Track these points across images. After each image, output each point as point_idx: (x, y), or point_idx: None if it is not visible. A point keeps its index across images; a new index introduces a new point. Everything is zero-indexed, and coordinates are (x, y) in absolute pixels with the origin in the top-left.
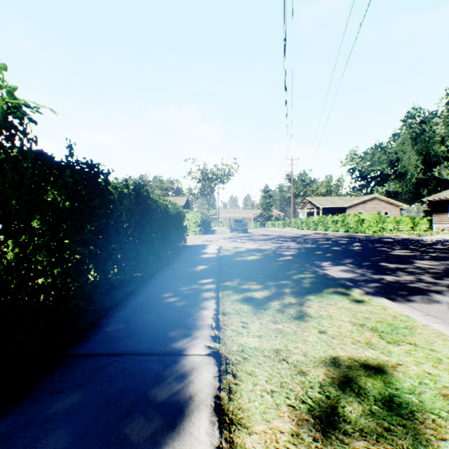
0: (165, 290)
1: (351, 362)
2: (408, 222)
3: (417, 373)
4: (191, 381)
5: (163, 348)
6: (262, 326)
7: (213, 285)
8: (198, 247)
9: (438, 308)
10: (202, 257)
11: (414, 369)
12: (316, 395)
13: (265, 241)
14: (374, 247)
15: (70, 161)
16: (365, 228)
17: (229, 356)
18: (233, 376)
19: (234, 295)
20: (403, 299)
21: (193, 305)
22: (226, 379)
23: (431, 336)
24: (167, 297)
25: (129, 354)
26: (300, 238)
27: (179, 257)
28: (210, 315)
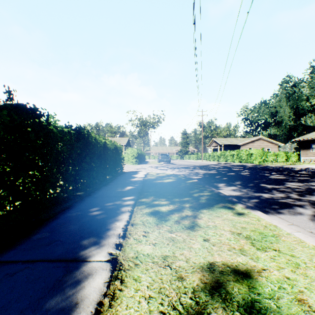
0: (94, 205)
1: (224, 267)
2: (283, 155)
3: (278, 278)
4: (83, 287)
5: (72, 255)
6: (159, 235)
7: (132, 201)
8: (132, 173)
9: (301, 219)
10: (132, 180)
11: (276, 274)
12: (187, 301)
13: (181, 169)
14: (258, 173)
15: (10, 104)
16: (253, 159)
17: (124, 262)
18: (121, 282)
19: (145, 209)
20: (274, 212)
21: (111, 217)
22: (114, 285)
23: (292, 243)
24: (93, 211)
25: (41, 261)
26: (207, 166)
27: (115, 180)
28: (121, 225)
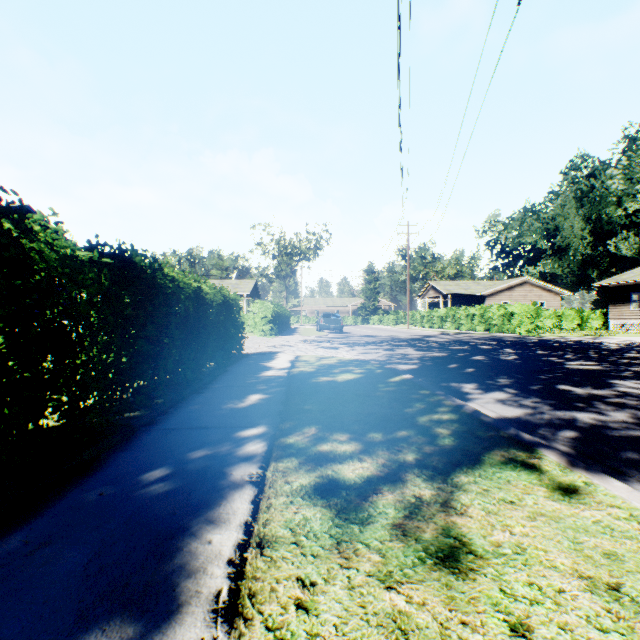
0: (158, 460)
1: None
2: (574, 316)
3: None
4: None
5: None
6: (353, 602)
7: (262, 445)
8: (262, 357)
9: None
10: (262, 376)
11: None
12: None
13: (369, 346)
14: (536, 355)
15: None
16: (514, 325)
17: None
18: None
19: (299, 475)
20: None
21: (198, 510)
22: None
23: None
24: (151, 481)
25: None
26: (421, 340)
27: (222, 377)
28: (225, 549)
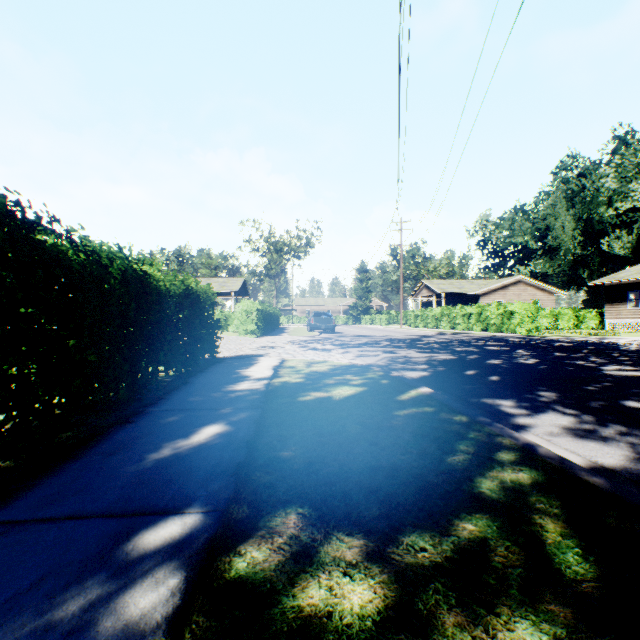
0: None
1: None
2: (571, 315)
3: None
4: None
5: None
6: None
7: (172, 585)
8: (240, 361)
9: None
10: (231, 390)
11: None
12: None
13: (365, 348)
14: (558, 358)
15: None
16: (515, 325)
17: None
18: None
19: None
20: None
21: None
22: None
23: None
24: None
25: None
26: (420, 341)
27: (175, 393)
28: None
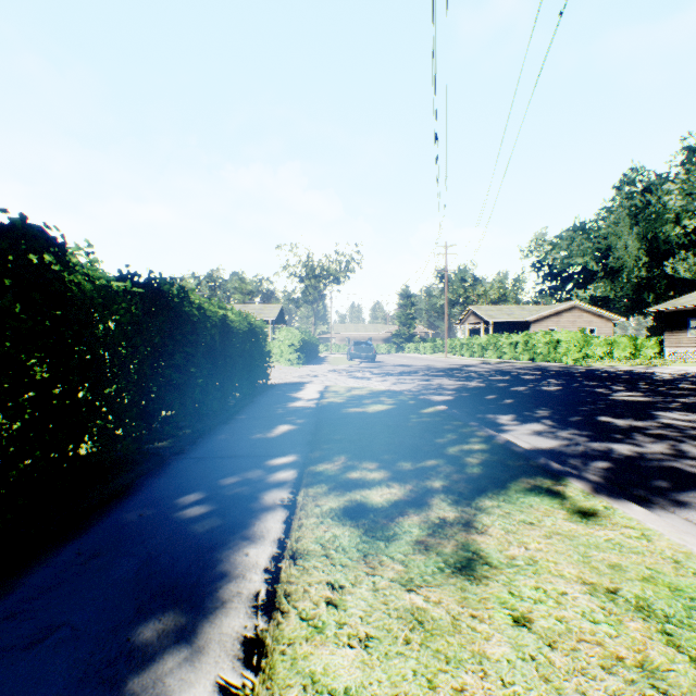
0: (192, 486)
1: None
2: (627, 344)
3: None
4: None
5: None
6: (377, 600)
7: (292, 472)
8: (289, 387)
9: None
10: (290, 406)
11: None
12: None
13: (403, 376)
14: (581, 386)
15: None
16: (561, 354)
17: None
18: None
19: (329, 499)
20: (666, 502)
21: (234, 528)
22: None
23: None
24: (187, 504)
25: None
26: (459, 370)
27: (248, 408)
28: (262, 560)
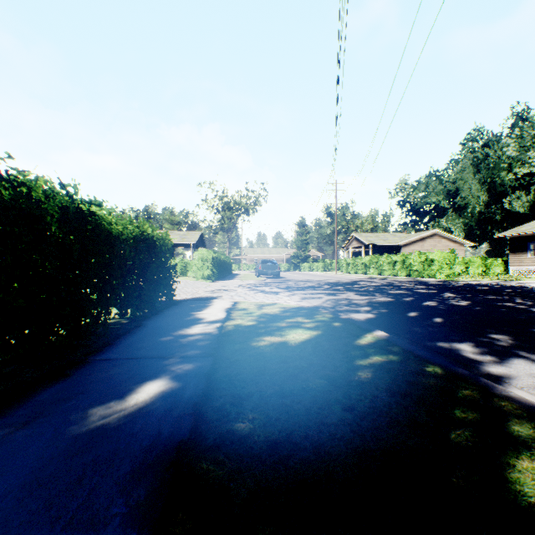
0: None
1: None
2: (480, 263)
3: None
4: None
5: None
6: None
7: None
8: (195, 304)
9: None
10: (183, 334)
11: None
12: None
13: (308, 291)
14: (487, 300)
15: None
16: (435, 271)
17: None
18: None
19: None
20: None
21: None
22: None
23: None
24: None
25: None
26: (355, 285)
27: (125, 338)
28: None
